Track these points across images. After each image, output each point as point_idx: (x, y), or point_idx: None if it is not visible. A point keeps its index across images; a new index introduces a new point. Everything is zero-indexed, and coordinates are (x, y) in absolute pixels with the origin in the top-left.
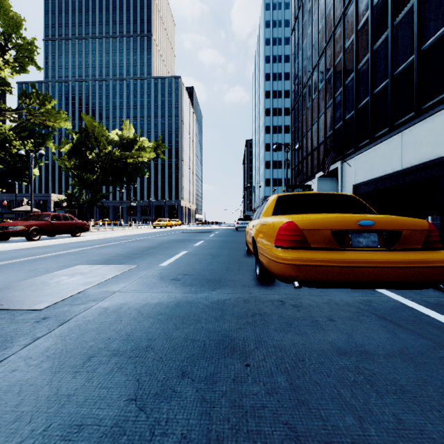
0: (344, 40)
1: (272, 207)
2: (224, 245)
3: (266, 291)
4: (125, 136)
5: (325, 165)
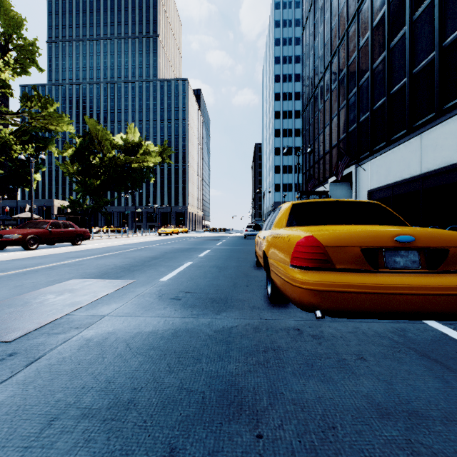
0: (358, 38)
1: (286, 217)
2: (232, 256)
3: (280, 315)
4: (130, 140)
5: (339, 169)
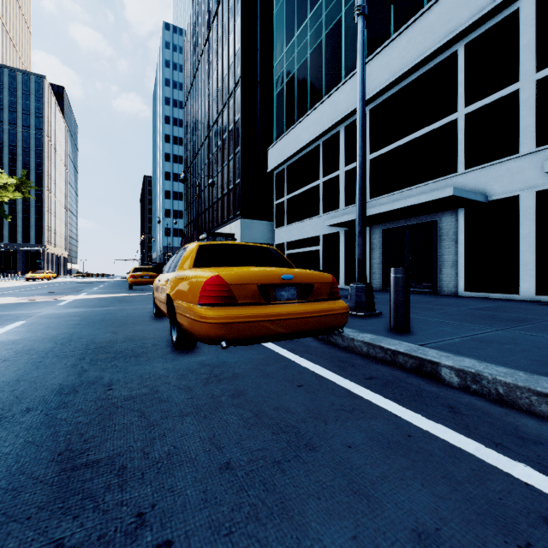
0: (209, 152)
1: (133, 271)
2: (118, 286)
3: (130, 290)
4: None
5: (195, 236)
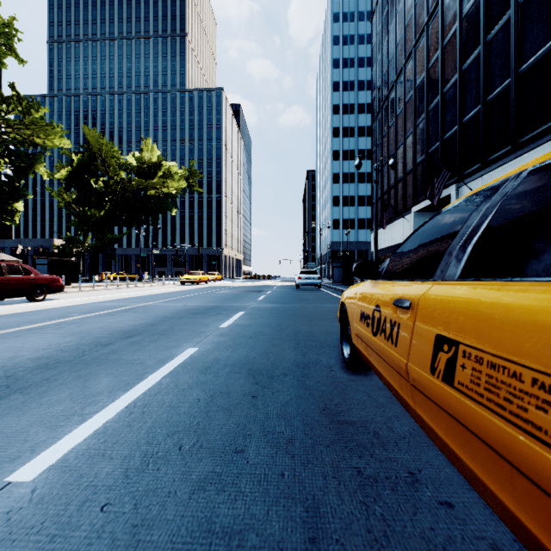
0: (461, 2)
1: None
2: (282, 327)
3: None
4: (146, 160)
5: (434, 190)
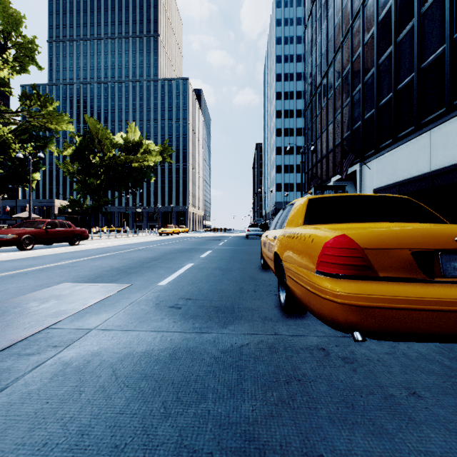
0: (363, 33)
1: (302, 214)
2: (235, 256)
3: (297, 329)
4: (131, 139)
5: (343, 168)
